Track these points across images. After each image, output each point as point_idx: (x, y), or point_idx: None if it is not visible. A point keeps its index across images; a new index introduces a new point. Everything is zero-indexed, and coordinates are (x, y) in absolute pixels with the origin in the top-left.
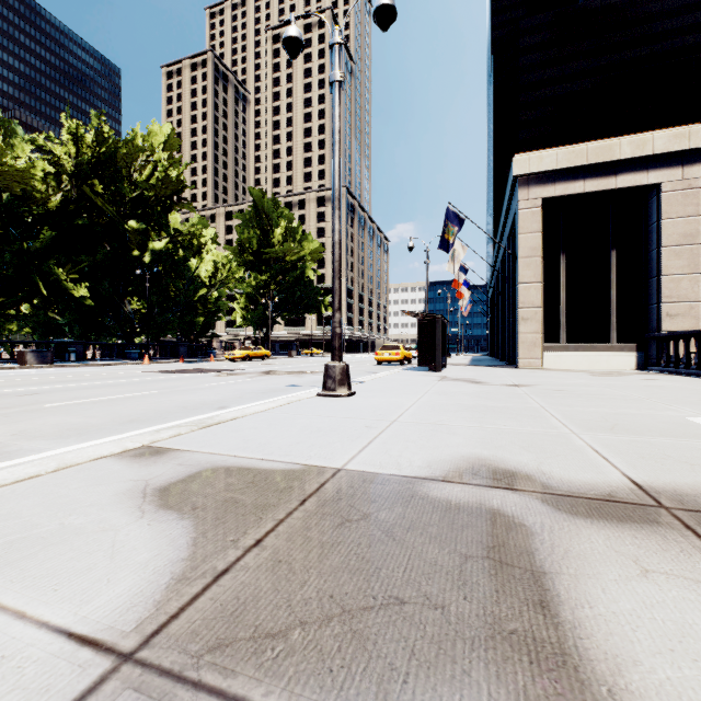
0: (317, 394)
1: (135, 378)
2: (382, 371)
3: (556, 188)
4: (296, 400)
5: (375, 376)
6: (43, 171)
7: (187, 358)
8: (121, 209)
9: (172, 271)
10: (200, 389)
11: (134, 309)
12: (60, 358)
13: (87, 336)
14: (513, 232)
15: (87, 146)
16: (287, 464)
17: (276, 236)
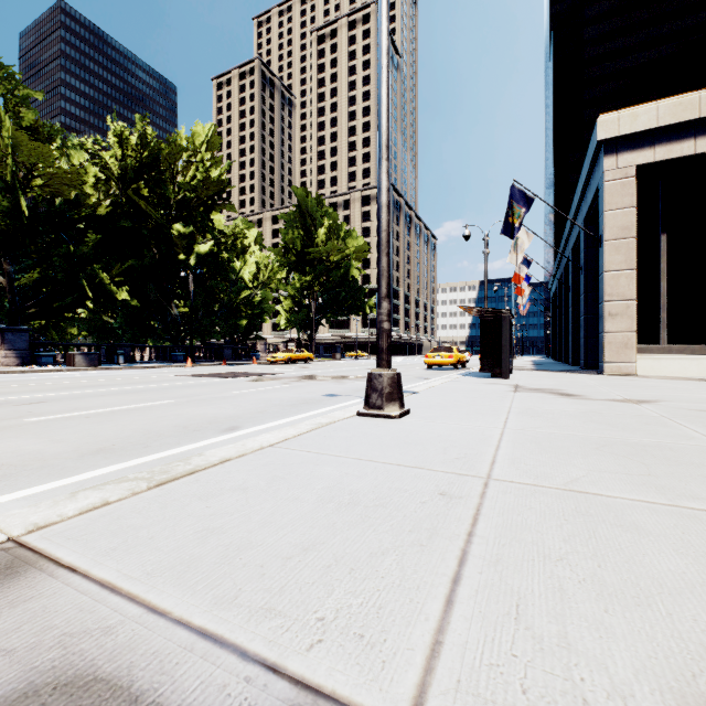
0: (356, 413)
1: (164, 383)
2: (435, 377)
3: (656, 152)
4: (327, 422)
5: (429, 384)
6: (94, 177)
7: (231, 361)
8: (166, 212)
9: (217, 273)
10: (222, 398)
11: (182, 312)
12: (110, 361)
13: (136, 339)
14: (591, 213)
15: (131, 148)
16: (250, 679)
17: (320, 235)
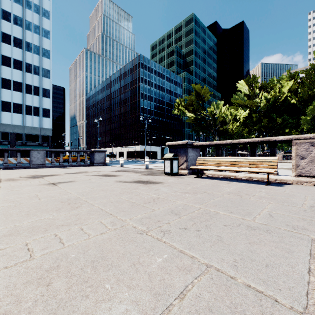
0: None
1: None
2: None
3: None
4: None
5: None
6: None
7: None
8: None
9: None
10: None
11: None
12: None
13: None
14: None
15: None
16: None
17: None
